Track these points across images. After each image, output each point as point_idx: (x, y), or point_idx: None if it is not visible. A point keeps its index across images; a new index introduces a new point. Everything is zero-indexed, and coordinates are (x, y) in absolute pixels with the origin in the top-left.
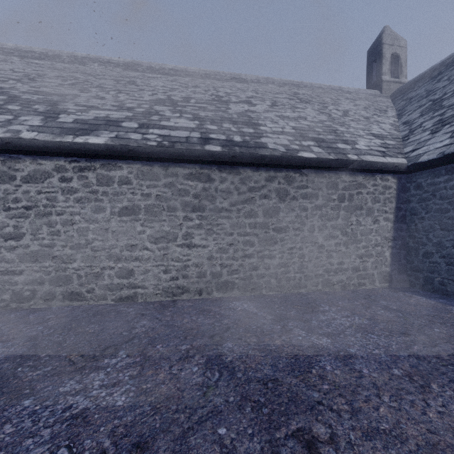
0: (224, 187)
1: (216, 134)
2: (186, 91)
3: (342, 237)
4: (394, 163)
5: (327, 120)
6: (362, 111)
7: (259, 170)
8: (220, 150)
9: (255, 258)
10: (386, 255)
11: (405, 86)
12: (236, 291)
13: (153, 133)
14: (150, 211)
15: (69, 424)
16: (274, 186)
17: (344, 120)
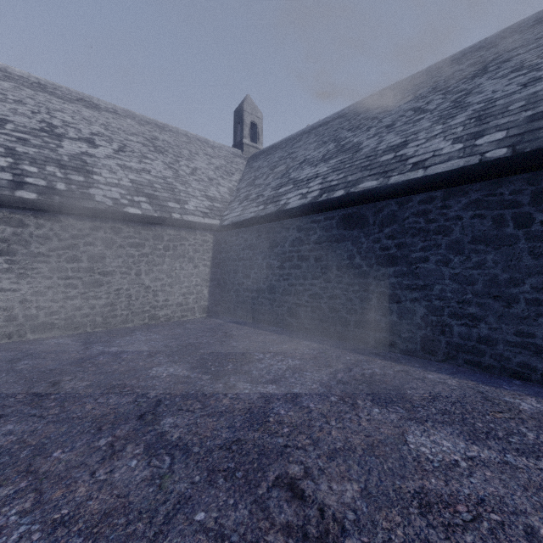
0: (41, 233)
1: (35, 178)
2: (2, 108)
3: (167, 279)
4: (209, 224)
5: (171, 176)
6: (211, 172)
7: (84, 220)
8: (35, 198)
9: (79, 299)
10: (205, 292)
11: (258, 153)
12: (56, 331)
13: None
14: None
15: None
16: (100, 235)
17: (188, 178)
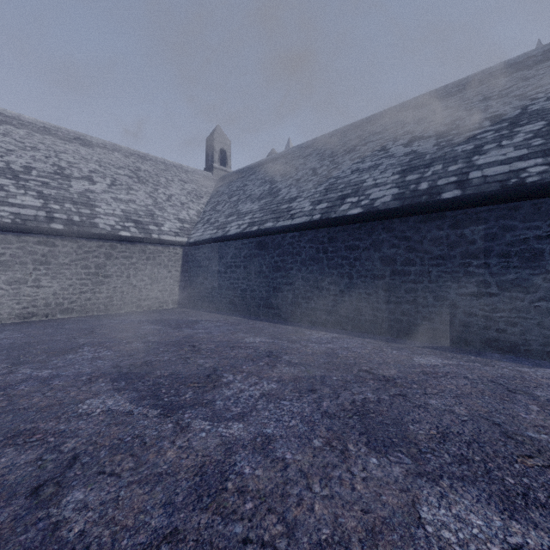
0: (66, 250)
1: (59, 214)
2: (26, 157)
3: (149, 280)
4: (179, 241)
5: (152, 204)
6: (183, 197)
7: (92, 241)
8: (62, 228)
9: (89, 293)
10: (176, 290)
11: (225, 176)
12: (75, 314)
13: (5, 210)
14: (5, 264)
15: (1, 339)
16: (103, 250)
17: (165, 205)
